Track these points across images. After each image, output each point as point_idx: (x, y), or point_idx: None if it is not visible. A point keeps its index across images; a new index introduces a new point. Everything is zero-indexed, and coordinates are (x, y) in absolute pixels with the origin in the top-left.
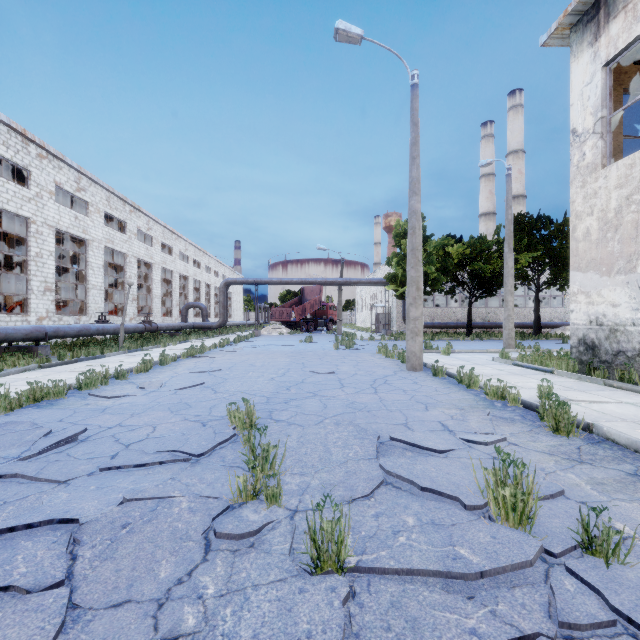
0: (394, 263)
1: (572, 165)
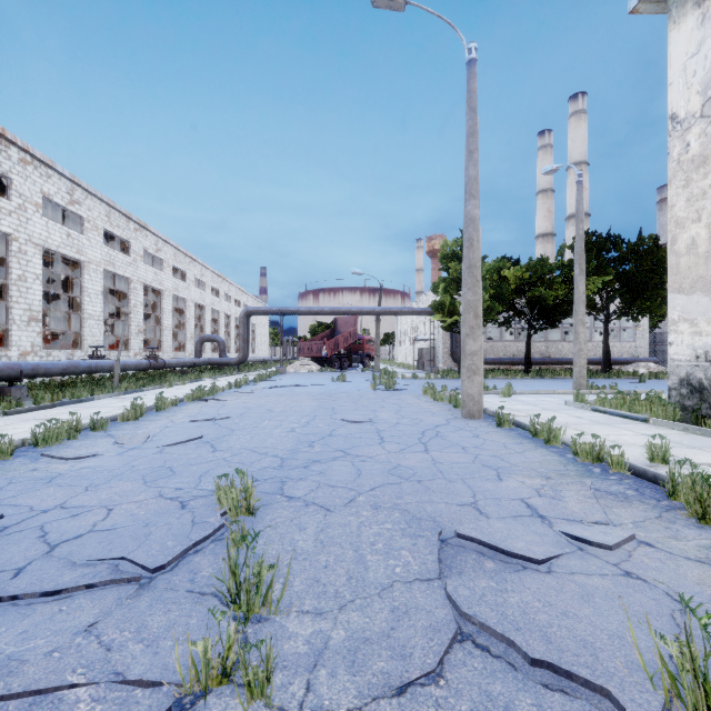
0: (441, 289)
1: (671, 160)
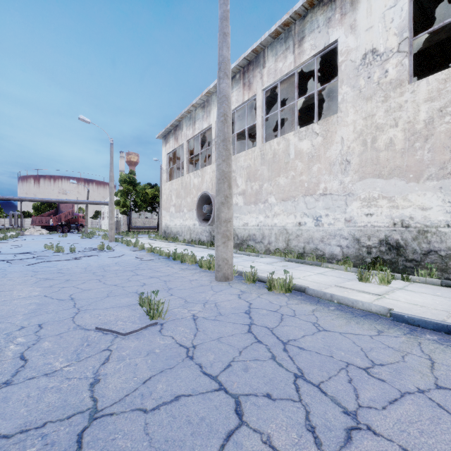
0: (119, 195)
1: (163, 178)
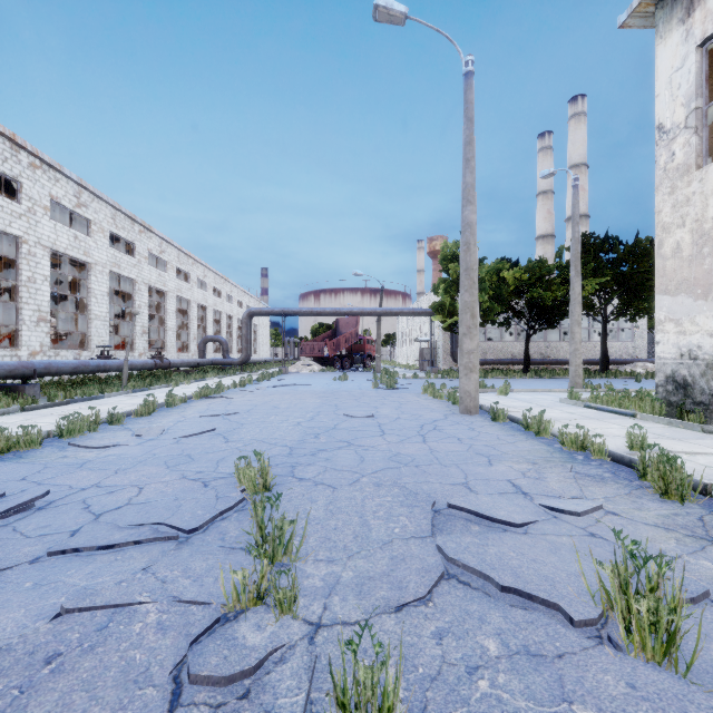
0: (441, 290)
1: (658, 168)
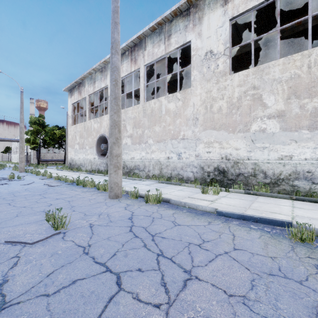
0: (29, 134)
1: (68, 122)
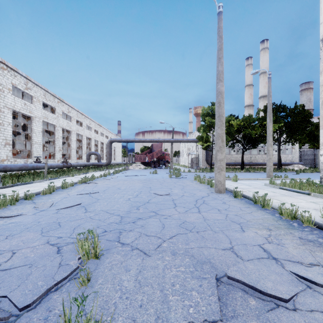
0: (201, 130)
1: (321, 61)
